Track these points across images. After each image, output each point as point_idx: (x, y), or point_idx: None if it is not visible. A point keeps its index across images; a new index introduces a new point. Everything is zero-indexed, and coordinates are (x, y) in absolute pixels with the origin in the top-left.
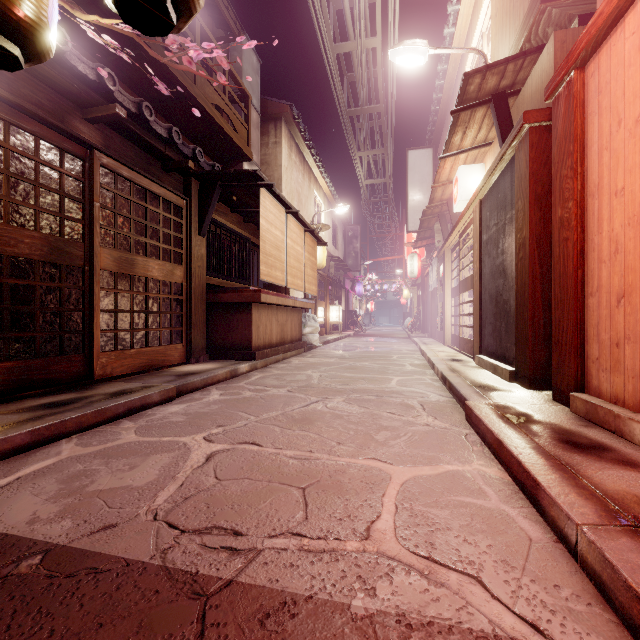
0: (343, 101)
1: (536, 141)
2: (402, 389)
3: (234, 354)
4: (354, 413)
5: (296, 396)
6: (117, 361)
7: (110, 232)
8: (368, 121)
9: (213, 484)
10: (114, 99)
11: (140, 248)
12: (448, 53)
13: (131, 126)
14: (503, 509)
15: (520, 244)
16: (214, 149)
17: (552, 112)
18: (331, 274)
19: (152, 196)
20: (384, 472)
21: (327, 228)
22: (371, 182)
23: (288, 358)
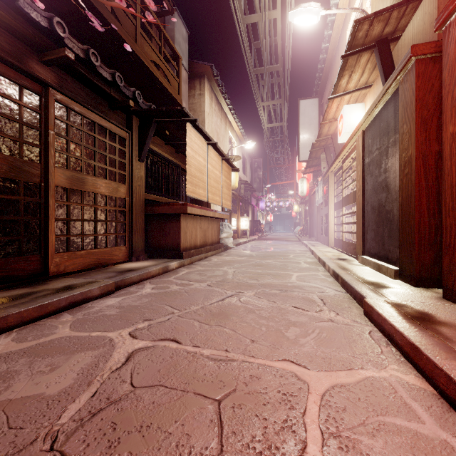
0: (251, 62)
1: (422, 71)
2: (302, 284)
3: (166, 254)
4: (264, 307)
5: (214, 290)
6: (69, 260)
7: (63, 155)
8: (269, 78)
9: (126, 393)
10: (65, 45)
11: (90, 169)
12: (333, 21)
13: (81, 69)
14: (444, 439)
15: (405, 162)
16: (153, 97)
17: (442, 40)
18: (241, 194)
19: (100, 128)
20: (300, 379)
21: (239, 159)
22: (271, 125)
23: (209, 257)
